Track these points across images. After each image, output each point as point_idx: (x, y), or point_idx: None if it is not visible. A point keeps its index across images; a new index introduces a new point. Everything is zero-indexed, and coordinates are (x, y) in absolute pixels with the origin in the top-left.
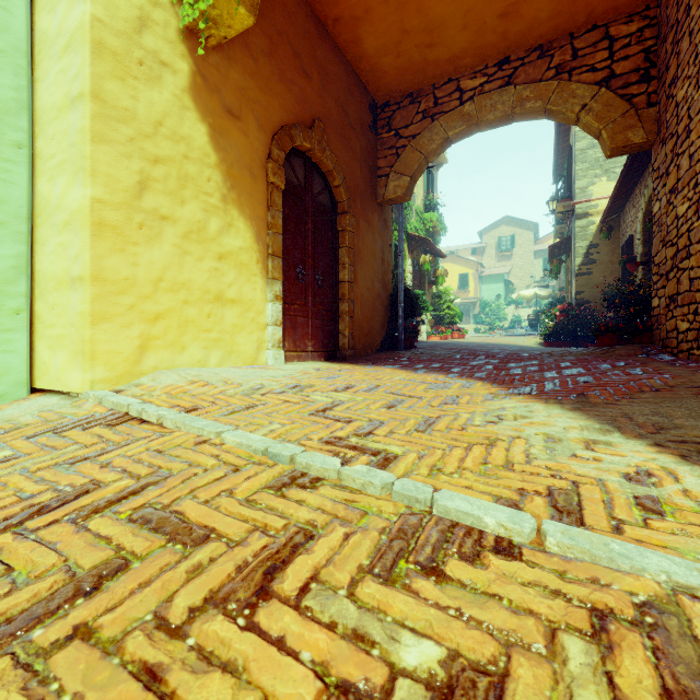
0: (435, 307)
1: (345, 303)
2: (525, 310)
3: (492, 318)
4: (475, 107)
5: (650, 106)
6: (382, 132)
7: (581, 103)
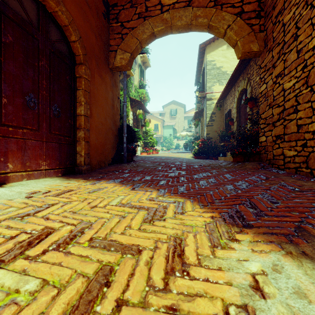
0: (144, 138)
1: (81, 131)
2: (181, 141)
3: (168, 144)
4: (170, 16)
5: (260, 32)
6: (112, 22)
7: (227, 24)
